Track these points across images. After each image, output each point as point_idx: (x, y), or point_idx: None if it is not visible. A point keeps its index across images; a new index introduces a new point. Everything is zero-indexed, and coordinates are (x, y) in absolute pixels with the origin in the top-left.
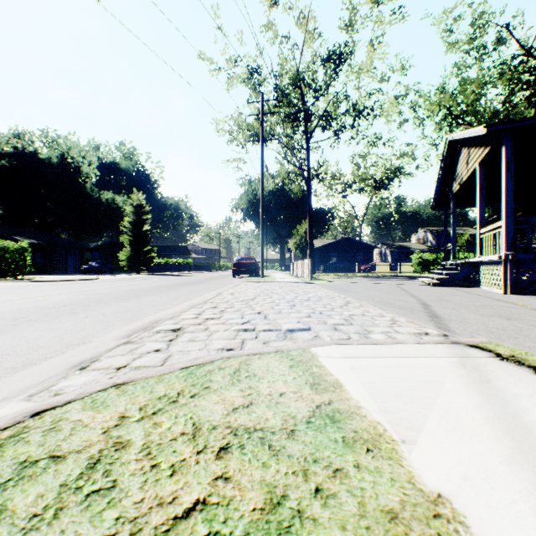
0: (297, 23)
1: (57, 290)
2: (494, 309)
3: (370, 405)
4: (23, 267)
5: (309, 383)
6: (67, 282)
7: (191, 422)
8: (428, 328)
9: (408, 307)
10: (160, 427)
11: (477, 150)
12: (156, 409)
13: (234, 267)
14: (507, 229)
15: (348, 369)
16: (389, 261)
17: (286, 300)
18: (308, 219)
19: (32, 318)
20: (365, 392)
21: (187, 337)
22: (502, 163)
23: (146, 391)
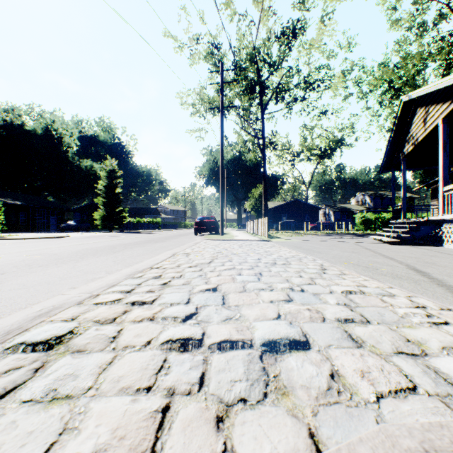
0: (254, 1)
1: (8, 249)
2: None
3: None
4: None
5: None
6: (33, 240)
7: None
8: None
9: (404, 276)
10: None
11: (440, 106)
12: None
13: (196, 225)
14: None
15: None
16: (332, 220)
17: (249, 264)
18: (263, 182)
19: None
20: None
21: (45, 381)
22: None
23: None
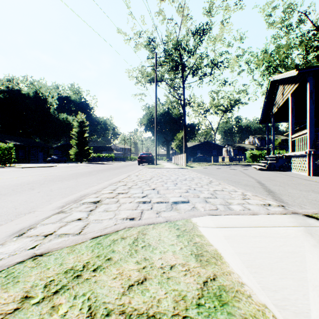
0: (177, 11)
1: (28, 173)
2: (307, 186)
3: (251, 281)
4: (10, 159)
5: (194, 254)
6: (36, 168)
7: (87, 305)
8: (269, 200)
9: (250, 185)
10: (56, 313)
11: (290, 86)
12: (59, 286)
13: (139, 159)
14: (310, 135)
15: (223, 239)
16: (232, 155)
17: (171, 180)
18: (184, 129)
19: (2, 193)
20: (243, 264)
21: (102, 208)
22: (307, 93)
23: (57, 263)
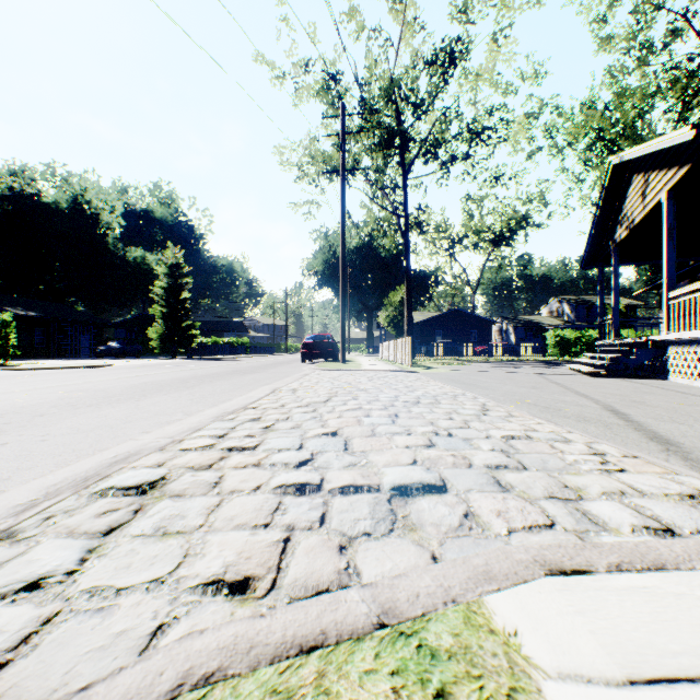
0: (391, 10)
1: (31, 383)
2: None
3: None
4: (4, 349)
5: None
6: (61, 370)
7: None
8: (688, 476)
9: (594, 418)
10: None
11: (664, 173)
12: None
13: (304, 349)
14: None
15: None
16: (512, 341)
17: (382, 403)
18: (406, 283)
19: None
20: None
21: (152, 519)
22: None
23: None
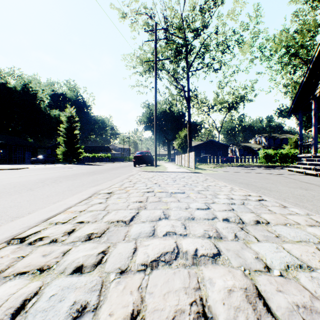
0: None
1: None
2: None
3: None
4: None
5: None
6: None
7: None
8: None
9: None
10: None
11: None
12: None
13: (135, 159)
14: None
15: None
16: (237, 155)
17: (202, 228)
18: (188, 125)
19: None
20: None
21: None
22: None
23: None
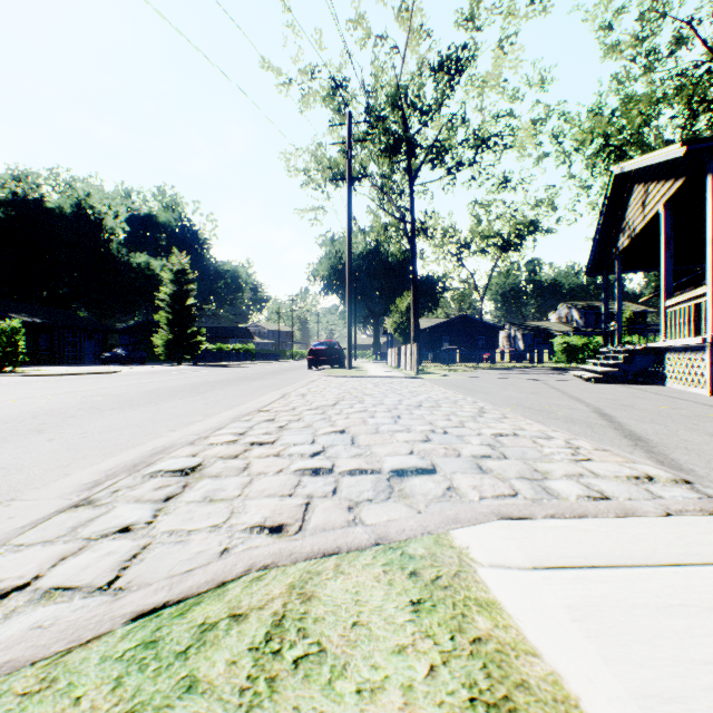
0: (398, 17)
1: (48, 389)
2: None
3: None
4: (14, 355)
5: (481, 702)
6: (72, 377)
7: None
8: (643, 464)
9: (580, 419)
10: None
11: (662, 185)
12: None
13: (311, 355)
14: None
15: (568, 623)
16: (520, 348)
17: (386, 406)
18: (412, 289)
19: None
20: None
21: (200, 491)
22: (708, 200)
23: None
